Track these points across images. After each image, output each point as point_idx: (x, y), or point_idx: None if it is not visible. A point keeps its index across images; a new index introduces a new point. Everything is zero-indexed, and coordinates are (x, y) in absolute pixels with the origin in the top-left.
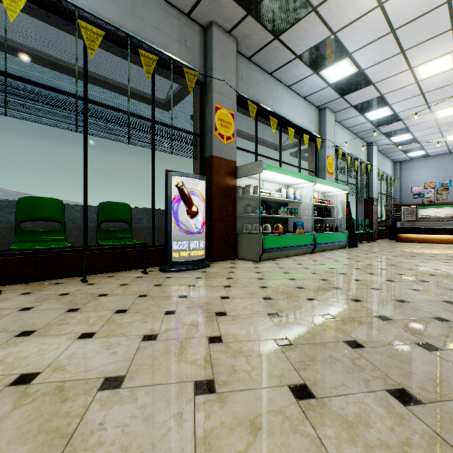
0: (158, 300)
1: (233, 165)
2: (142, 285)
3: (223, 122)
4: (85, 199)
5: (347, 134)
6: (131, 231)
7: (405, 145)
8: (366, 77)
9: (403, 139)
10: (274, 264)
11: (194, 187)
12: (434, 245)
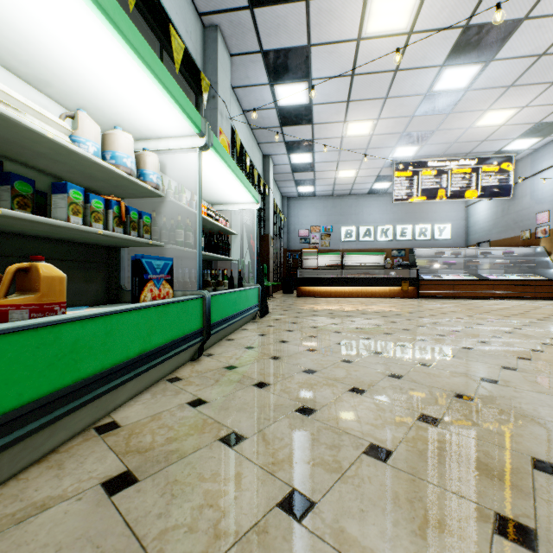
0: None
1: None
2: None
3: None
4: None
5: (243, 121)
6: None
7: (301, 172)
8: None
9: (302, 160)
10: None
11: None
12: (345, 301)
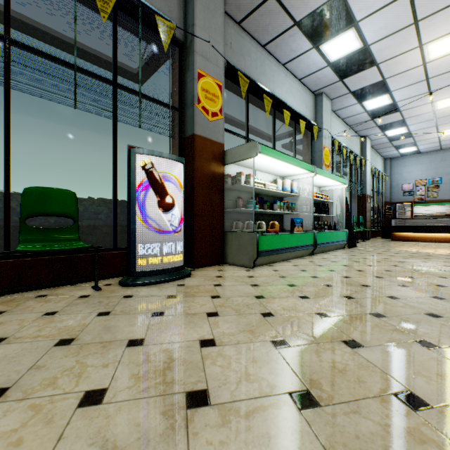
0: (86, 354)
1: (220, 149)
2: (79, 314)
3: (208, 94)
4: (6, 184)
5: (342, 125)
6: (77, 230)
7: (398, 140)
8: (370, 55)
9: (397, 133)
10: (273, 271)
11: (168, 170)
12: (434, 245)
